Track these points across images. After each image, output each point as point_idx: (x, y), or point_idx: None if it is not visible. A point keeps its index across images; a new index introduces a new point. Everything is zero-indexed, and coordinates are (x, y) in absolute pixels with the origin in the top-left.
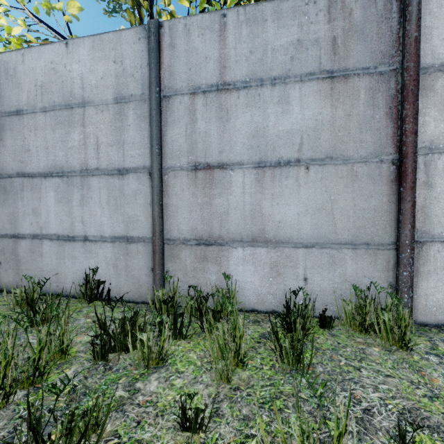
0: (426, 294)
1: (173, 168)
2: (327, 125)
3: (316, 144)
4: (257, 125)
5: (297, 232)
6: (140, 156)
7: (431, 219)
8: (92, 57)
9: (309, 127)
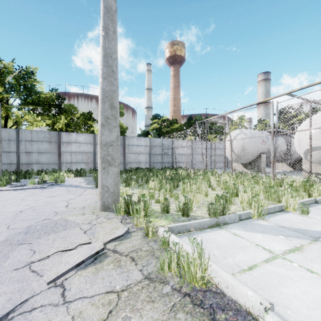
0: (63, 169)
1: (22, 152)
2: (49, 148)
3: (47, 150)
4: (38, 147)
5: (45, 162)
6: (14, 150)
7: (63, 160)
8: (2, 132)
9: (46, 148)
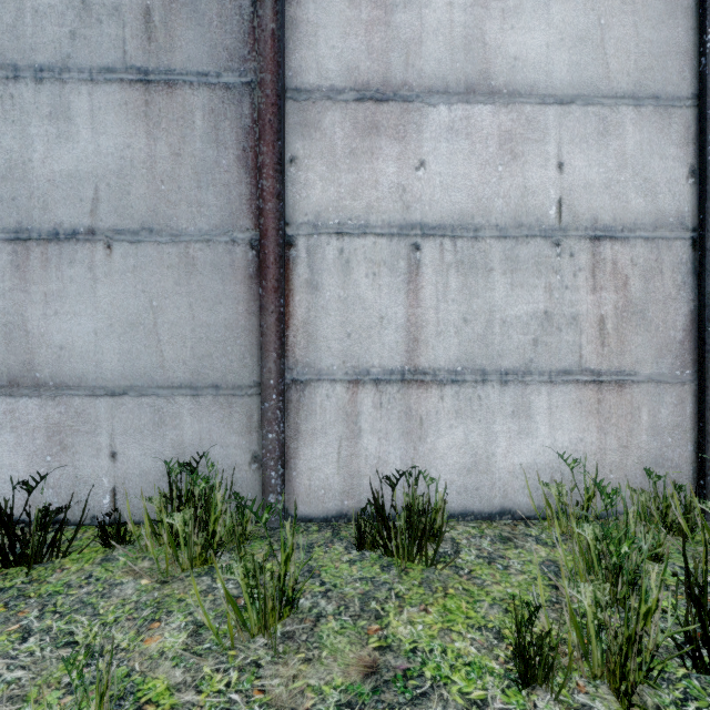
0: (310, 468)
1: None
2: (142, 169)
3: (124, 203)
4: (11, 156)
5: (95, 367)
6: None
7: (317, 343)
8: None
9: (110, 169)
